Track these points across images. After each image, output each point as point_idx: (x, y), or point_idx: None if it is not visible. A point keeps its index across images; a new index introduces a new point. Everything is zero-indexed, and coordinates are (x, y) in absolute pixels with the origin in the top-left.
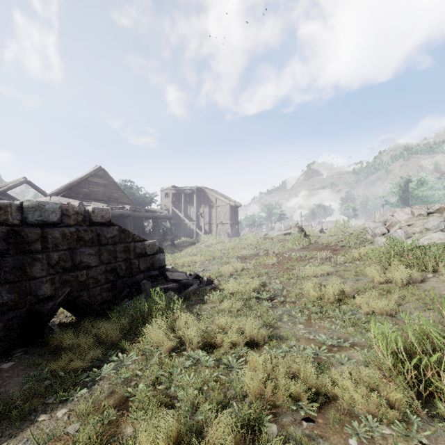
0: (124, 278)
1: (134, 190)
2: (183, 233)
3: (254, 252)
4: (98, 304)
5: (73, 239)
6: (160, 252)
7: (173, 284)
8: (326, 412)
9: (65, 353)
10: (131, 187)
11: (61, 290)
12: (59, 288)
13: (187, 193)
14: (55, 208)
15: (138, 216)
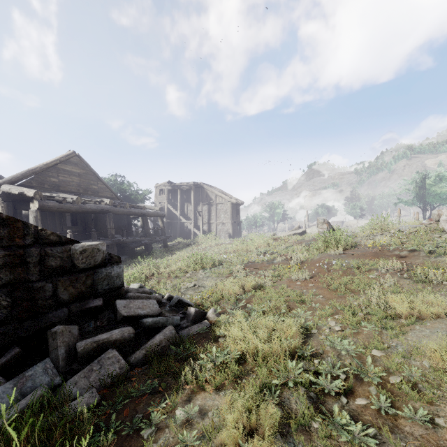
0: (5, 325)
1: (125, 186)
2: (179, 233)
3: (266, 257)
4: None
5: None
6: (113, 263)
7: (122, 331)
8: None
9: None
10: (122, 182)
11: None
12: None
13: (184, 190)
14: None
15: (120, 212)
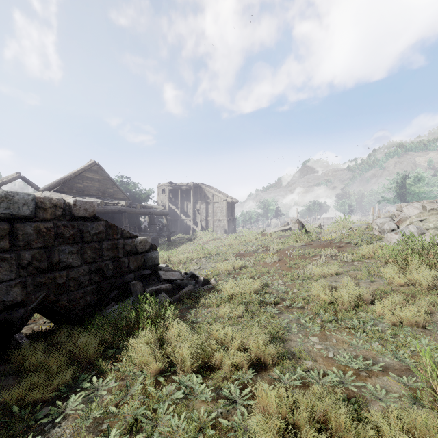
0: (111, 279)
1: (130, 186)
2: (179, 229)
3: (252, 248)
4: (80, 308)
5: (50, 236)
6: (153, 250)
7: (166, 285)
8: None
9: (26, 377)
10: (128, 183)
11: (35, 294)
12: (32, 292)
13: (184, 189)
14: (27, 199)
15: (133, 212)
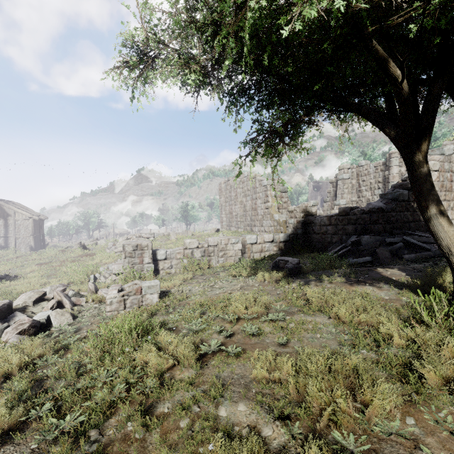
0: None
1: None
2: None
3: (49, 260)
4: None
5: None
6: None
7: None
8: (47, 283)
9: None
10: None
11: None
12: None
13: None
14: None
15: None
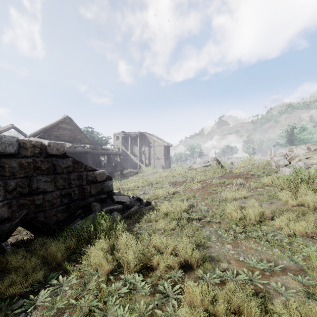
0: (77, 201)
1: (94, 134)
2: (129, 165)
3: (182, 179)
4: (53, 223)
5: (30, 168)
6: (109, 180)
7: (118, 206)
8: None
9: (8, 276)
10: (92, 132)
11: (18, 212)
12: (16, 210)
13: (132, 137)
14: (12, 141)
15: (95, 153)
